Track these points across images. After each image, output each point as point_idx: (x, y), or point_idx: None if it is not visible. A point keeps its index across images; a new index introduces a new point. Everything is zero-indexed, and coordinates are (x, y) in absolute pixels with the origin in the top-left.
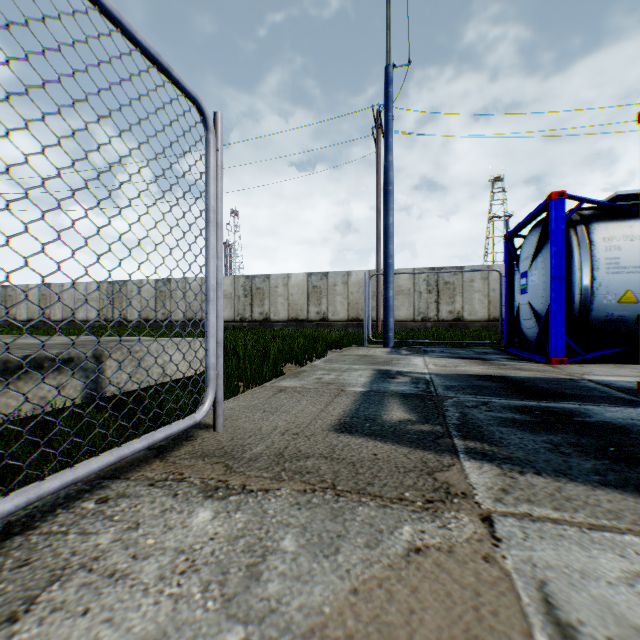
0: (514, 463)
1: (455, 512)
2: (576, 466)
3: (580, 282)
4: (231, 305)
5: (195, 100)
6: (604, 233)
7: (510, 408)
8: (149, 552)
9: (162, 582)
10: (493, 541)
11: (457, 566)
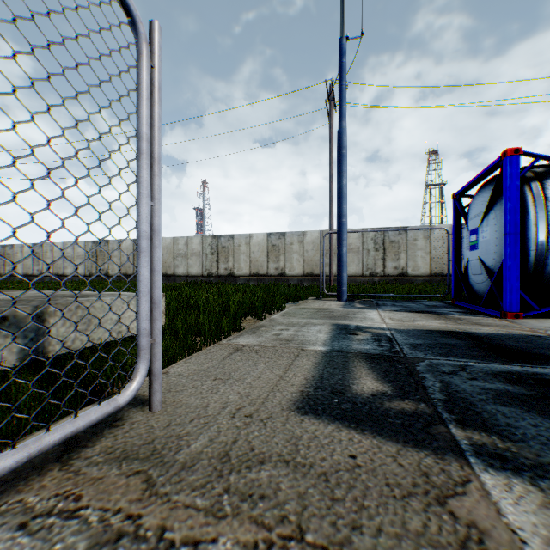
0: None
1: None
2: None
3: (536, 237)
4: (199, 262)
5: None
6: None
7: (494, 375)
8: None
9: None
10: None
11: None
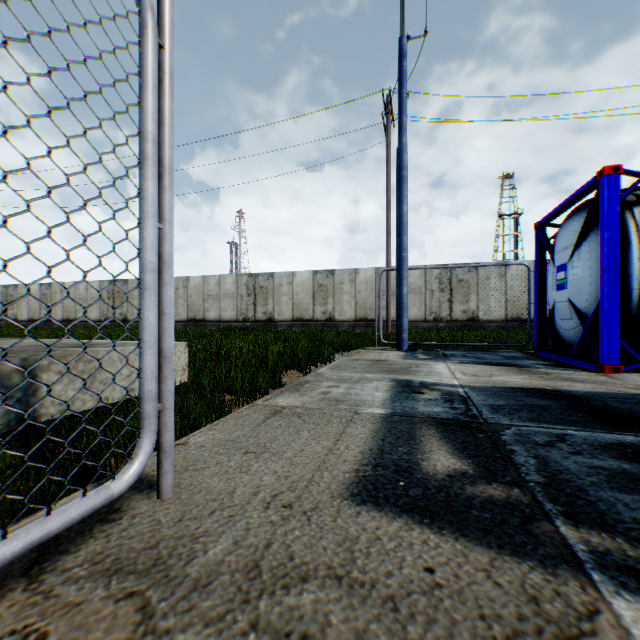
0: None
1: None
2: None
3: (639, 274)
4: (234, 304)
5: None
6: None
7: (603, 448)
8: None
9: None
10: None
11: None
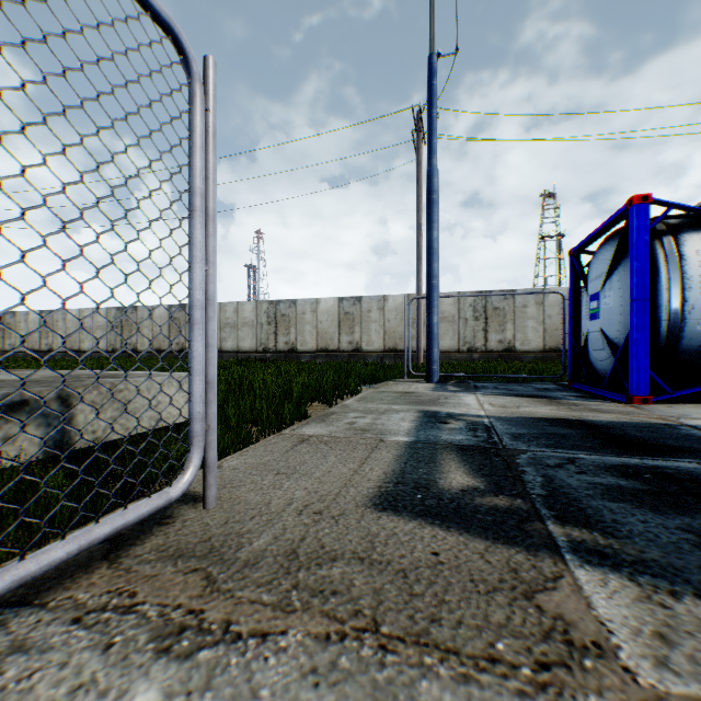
0: (654, 572)
1: (596, 696)
2: None
3: (668, 304)
4: (253, 334)
5: (169, 27)
6: (697, 245)
7: (607, 468)
8: None
9: None
10: None
11: None
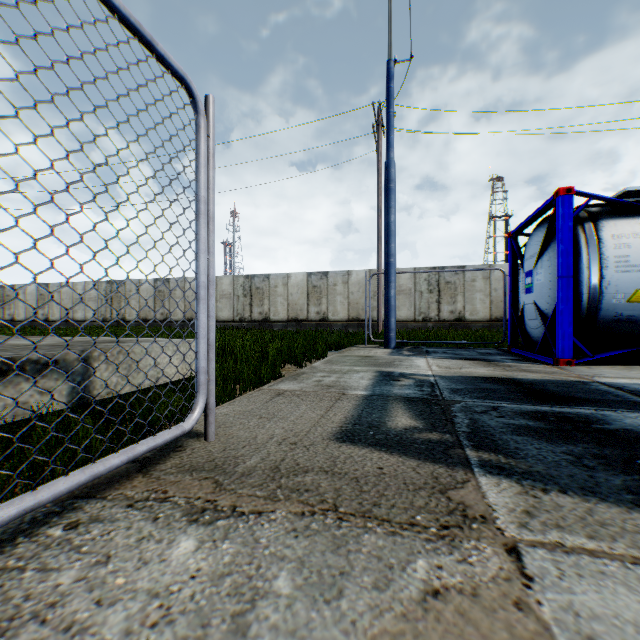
0: (535, 479)
1: (475, 541)
2: (604, 482)
3: (588, 281)
4: (230, 305)
5: (183, 79)
6: (613, 230)
7: (522, 414)
8: (117, 596)
9: (128, 639)
10: (524, 580)
11: (484, 616)
